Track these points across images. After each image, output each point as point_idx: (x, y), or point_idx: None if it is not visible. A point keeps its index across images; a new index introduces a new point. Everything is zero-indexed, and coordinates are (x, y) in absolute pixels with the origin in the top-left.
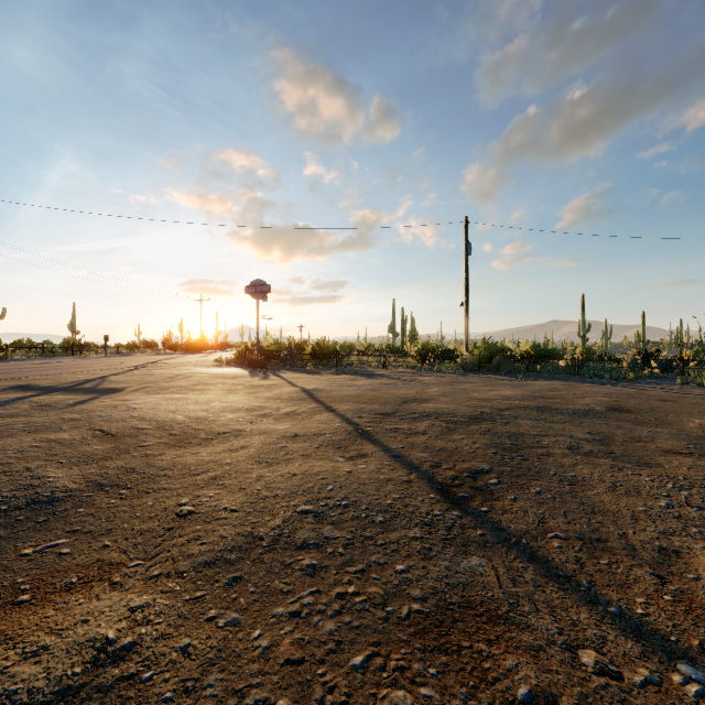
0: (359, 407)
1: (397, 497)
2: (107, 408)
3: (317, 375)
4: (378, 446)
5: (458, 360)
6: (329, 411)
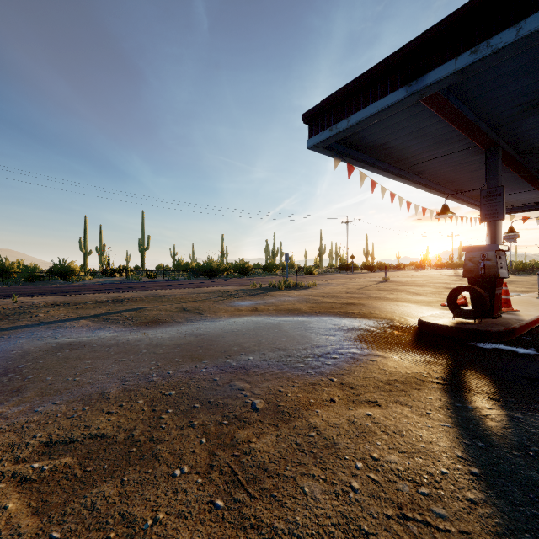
0: None
1: None
2: None
3: None
4: None
5: None
6: None
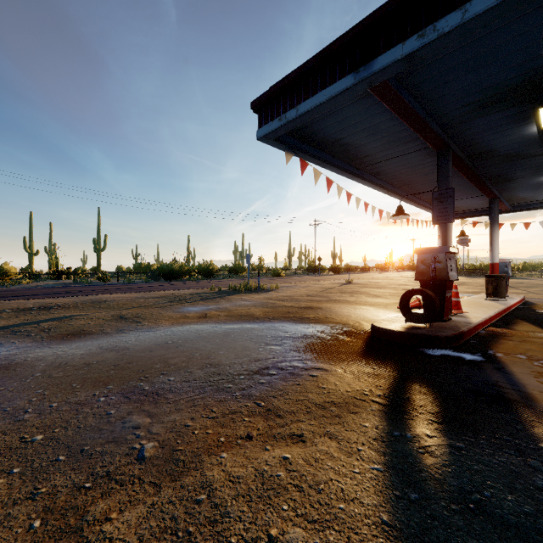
0: None
1: None
2: None
3: None
4: None
5: None
6: None
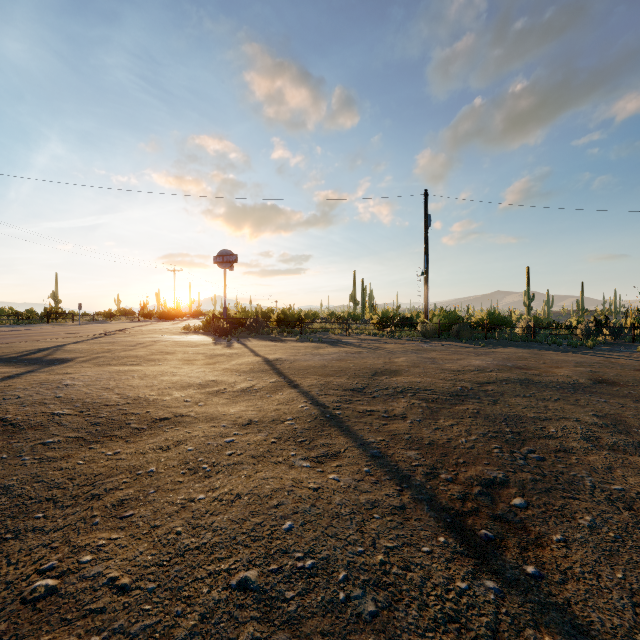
0: (325, 380)
1: (390, 546)
2: (34, 385)
3: (282, 342)
4: (351, 439)
5: (419, 328)
6: (292, 386)
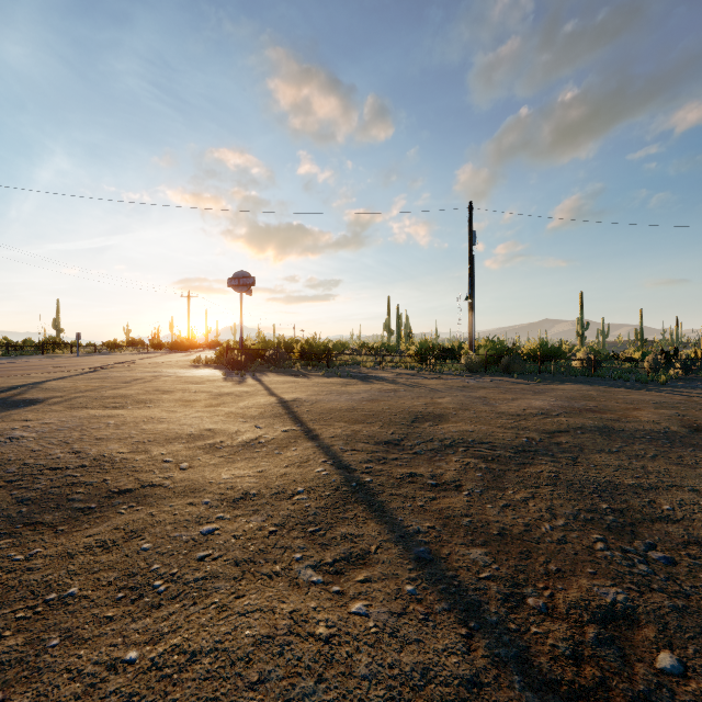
0: (352, 429)
1: None
2: None
3: (304, 377)
4: (386, 527)
5: (463, 360)
6: (309, 438)
